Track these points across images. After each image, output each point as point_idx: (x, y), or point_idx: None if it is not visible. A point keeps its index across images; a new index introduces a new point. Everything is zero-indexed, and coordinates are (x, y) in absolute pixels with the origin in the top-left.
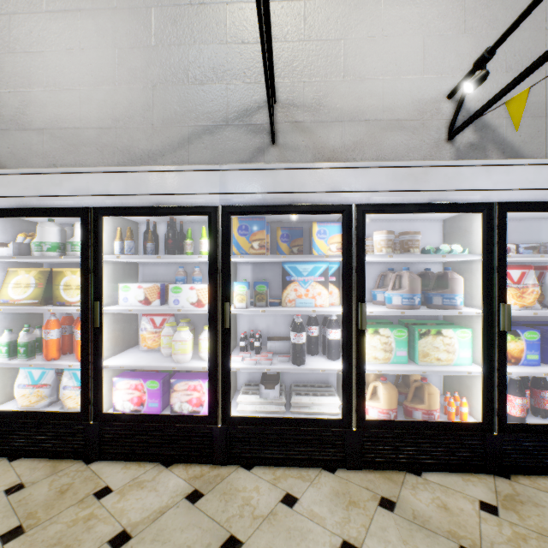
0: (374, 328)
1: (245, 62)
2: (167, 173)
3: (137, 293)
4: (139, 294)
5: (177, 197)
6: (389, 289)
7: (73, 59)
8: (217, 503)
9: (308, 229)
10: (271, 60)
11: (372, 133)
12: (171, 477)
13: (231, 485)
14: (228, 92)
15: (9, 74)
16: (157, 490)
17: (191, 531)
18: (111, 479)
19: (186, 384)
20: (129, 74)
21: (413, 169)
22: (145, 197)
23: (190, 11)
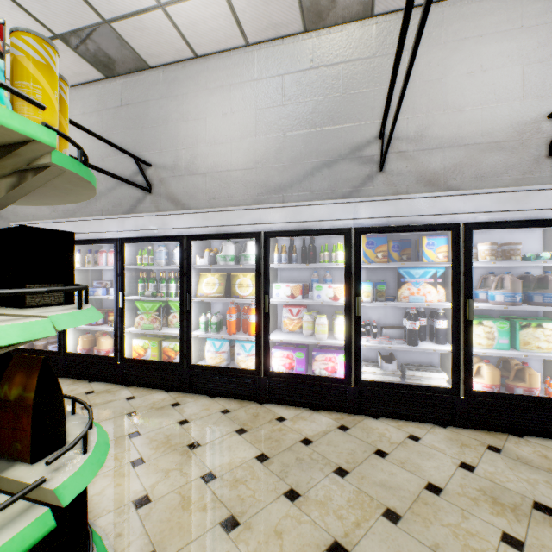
0: (478, 320)
1: (356, 107)
2: (315, 206)
3: (285, 290)
4: (287, 291)
5: (322, 223)
6: (491, 289)
7: (226, 121)
8: (361, 433)
9: (414, 240)
10: (387, 113)
11: (471, 155)
12: (321, 417)
13: (366, 425)
14: (342, 133)
15: (183, 136)
16: (316, 422)
17: (350, 443)
18: (282, 413)
19: (323, 356)
20: (266, 128)
21: (515, 194)
22: (299, 223)
23: (312, 74)
